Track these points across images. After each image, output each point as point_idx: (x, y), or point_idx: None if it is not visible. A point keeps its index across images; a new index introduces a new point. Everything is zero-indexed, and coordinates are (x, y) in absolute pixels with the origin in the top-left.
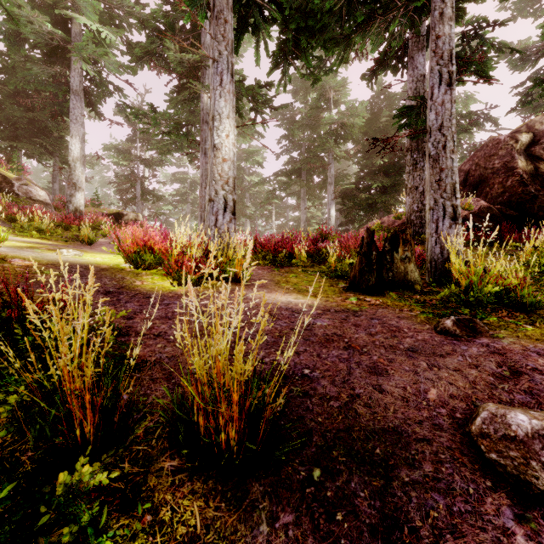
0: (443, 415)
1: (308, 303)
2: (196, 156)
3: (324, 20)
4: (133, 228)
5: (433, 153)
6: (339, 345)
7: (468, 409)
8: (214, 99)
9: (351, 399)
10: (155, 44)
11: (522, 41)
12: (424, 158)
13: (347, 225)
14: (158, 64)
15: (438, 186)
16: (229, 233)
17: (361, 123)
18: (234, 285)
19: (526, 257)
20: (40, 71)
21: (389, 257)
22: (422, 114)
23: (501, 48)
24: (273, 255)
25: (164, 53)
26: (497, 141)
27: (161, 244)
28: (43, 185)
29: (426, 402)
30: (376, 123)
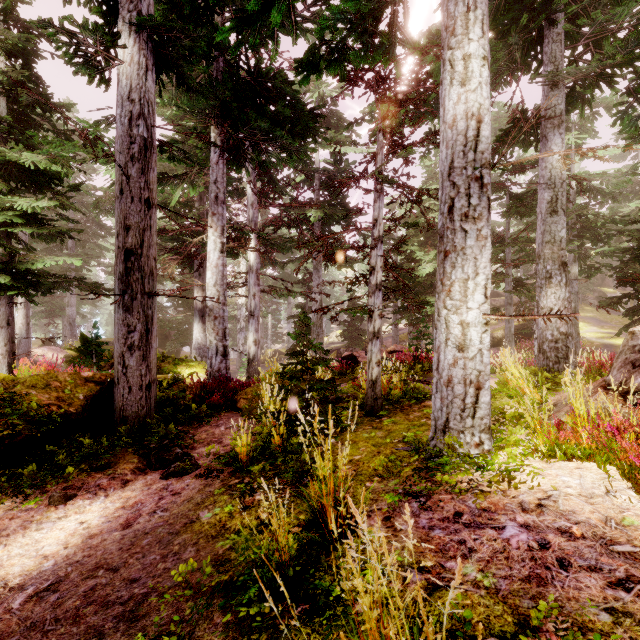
0: None
1: None
2: None
3: None
4: None
5: None
6: None
7: None
8: None
9: None
10: None
11: None
12: None
13: None
14: None
15: None
16: None
17: None
18: None
19: None
20: None
21: None
22: None
23: None
24: None
25: None
26: None
27: None
28: None
29: None
30: None
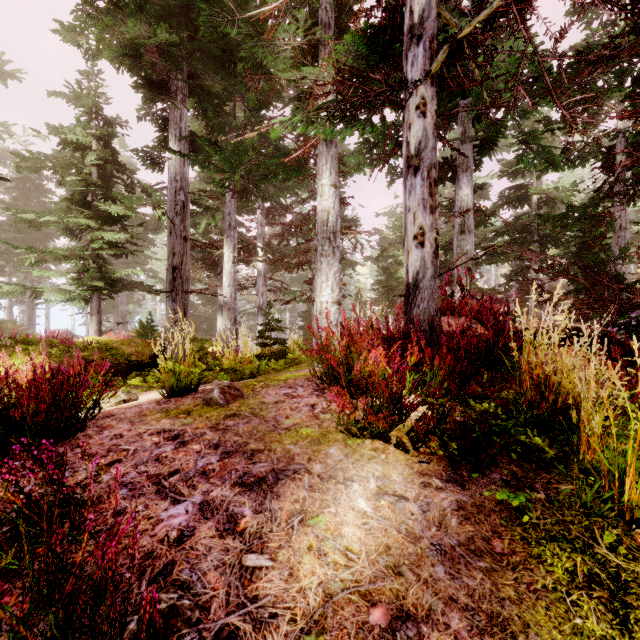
0: None
1: None
2: None
3: None
4: None
5: None
6: None
7: None
8: None
9: None
10: None
11: None
12: None
13: None
14: None
15: None
16: None
17: None
18: None
19: None
20: None
21: None
22: None
23: None
24: None
25: None
26: None
27: None
28: None
29: None
30: None
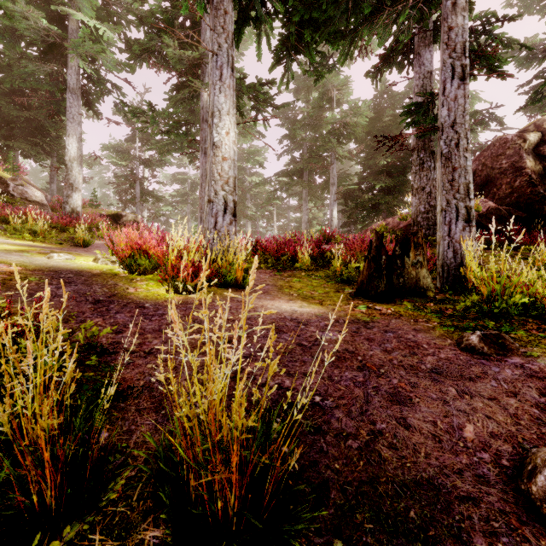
0: (486, 462)
1: (314, 312)
2: (196, 156)
3: (329, 11)
4: (128, 230)
5: (446, 151)
6: (352, 365)
7: (516, 453)
8: (213, 95)
9: (372, 438)
10: (154, 41)
11: (529, 38)
12: (431, 157)
13: (349, 226)
14: (157, 61)
15: (450, 186)
16: (229, 236)
17: (364, 123)
18: (234, 291)
19: (545, 262)
20: (36, 69)
21: (400, 261)
22: (431, 111)
23: (510, 44)
24: (275, 258)
25: (163, 51)
26: (504, 140)
27: (156, 248)
28: (42, 186)
29: (463, 443)
30: (380, 123)
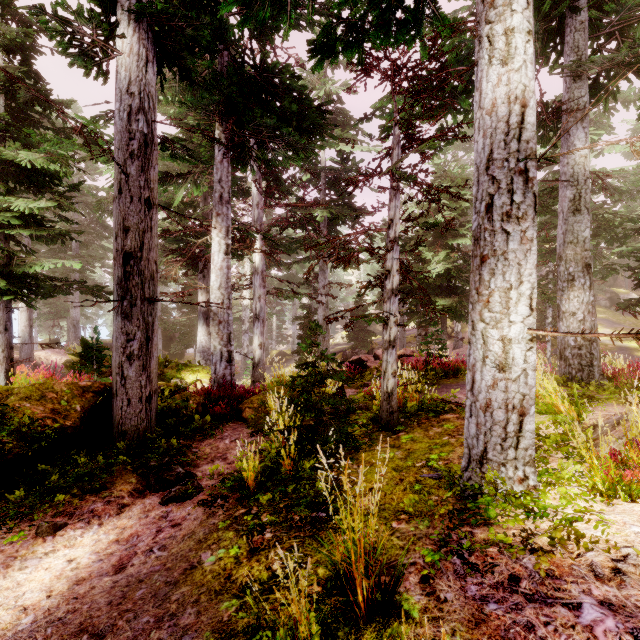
0: None
1: None
2: None
3: None
4: None
5: None
6: None
7: None
8: None
9: None
10: None
11: None
12: None
13: None
14: None
15: None
16: None
17: None
18: None
19: None
20: None
21: None
22: None
23: None
24: None
25: None
26: None
27: None
28: None
29: None
30: None
